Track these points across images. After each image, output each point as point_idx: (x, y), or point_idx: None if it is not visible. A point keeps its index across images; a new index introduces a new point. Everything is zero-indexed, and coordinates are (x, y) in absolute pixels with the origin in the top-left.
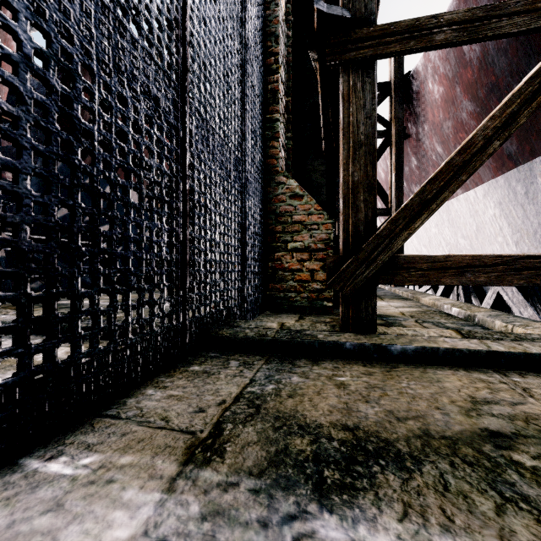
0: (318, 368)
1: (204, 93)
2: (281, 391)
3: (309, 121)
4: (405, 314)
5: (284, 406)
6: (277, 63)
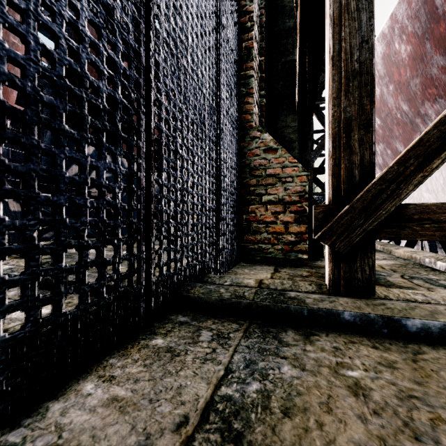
0: (313, 348)
1: (175, 27)
2: (271, 399)
3: (282, 79)
4: (384, 267)
5: (280, 440)
6: (251, 21)
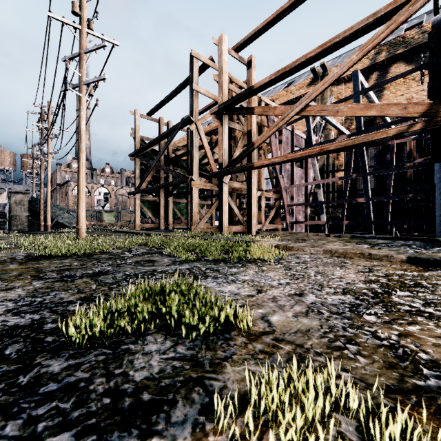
0: None
1: None
2: None
3: None
4: None
5: None
6: None
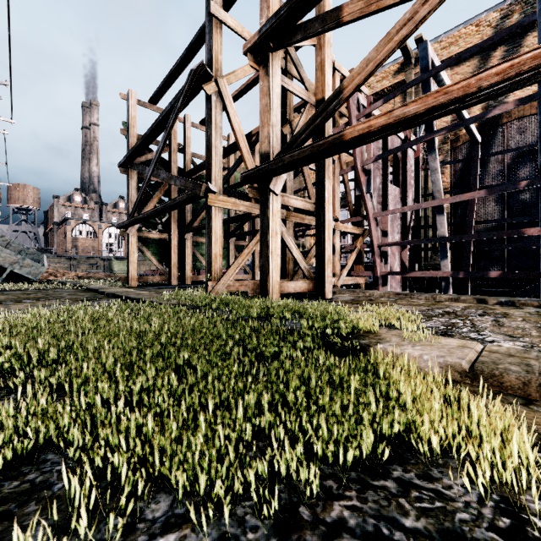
0: None
1: None
2: None
3: None
4: None
5: None
6: None
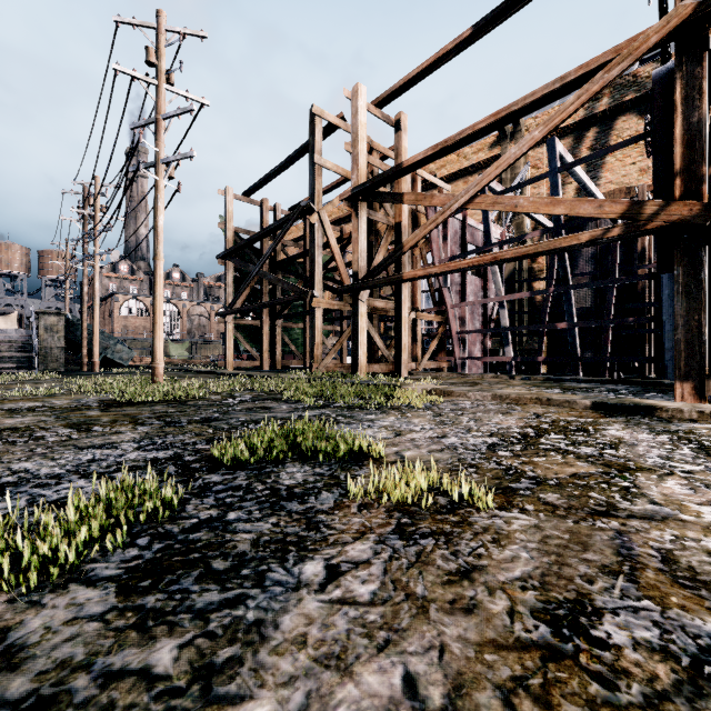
0: None
1: None
2: None
3: None
4: None
5: None
6: None
